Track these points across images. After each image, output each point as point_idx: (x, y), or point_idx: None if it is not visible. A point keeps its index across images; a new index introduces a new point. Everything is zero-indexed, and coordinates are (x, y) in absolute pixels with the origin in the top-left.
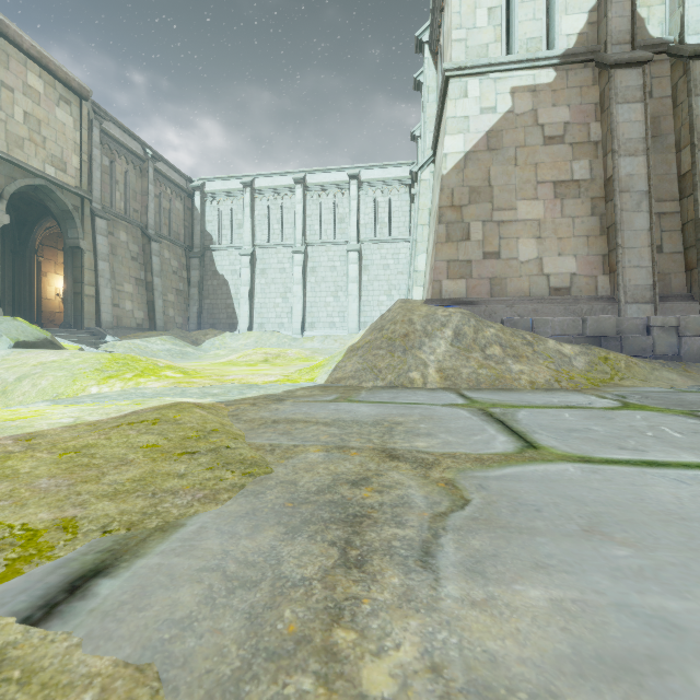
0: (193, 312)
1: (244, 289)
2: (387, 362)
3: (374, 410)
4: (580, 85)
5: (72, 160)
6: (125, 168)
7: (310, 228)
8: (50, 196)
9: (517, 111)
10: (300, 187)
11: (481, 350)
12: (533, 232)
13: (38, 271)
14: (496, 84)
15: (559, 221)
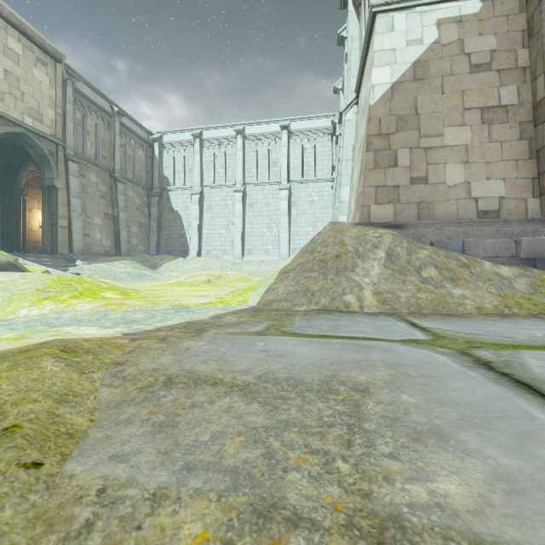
0: (152, 241)
1: (194, 222)
2: (320, 284)
3: (316, 353)
4: (506, 14)
5: (48, 112)
6: (95, 122)
7: (248, 171)
8: (29, 142)
9: (443, 41)
10: (240, 137)
11: (417, 272)
12: (460, 157)
13: (24, 207)
14: (421, 17)
15: (487, 146)
